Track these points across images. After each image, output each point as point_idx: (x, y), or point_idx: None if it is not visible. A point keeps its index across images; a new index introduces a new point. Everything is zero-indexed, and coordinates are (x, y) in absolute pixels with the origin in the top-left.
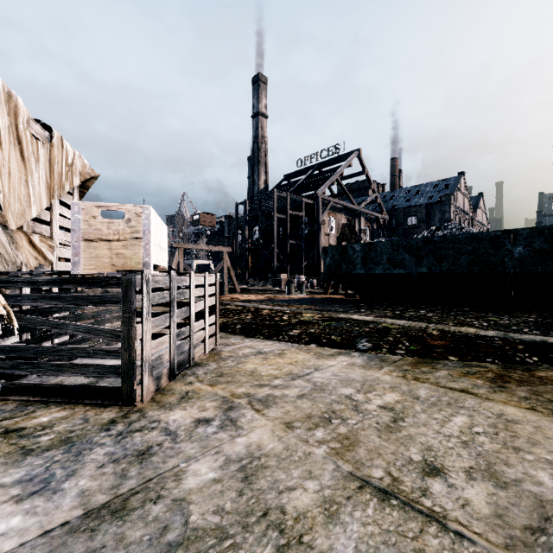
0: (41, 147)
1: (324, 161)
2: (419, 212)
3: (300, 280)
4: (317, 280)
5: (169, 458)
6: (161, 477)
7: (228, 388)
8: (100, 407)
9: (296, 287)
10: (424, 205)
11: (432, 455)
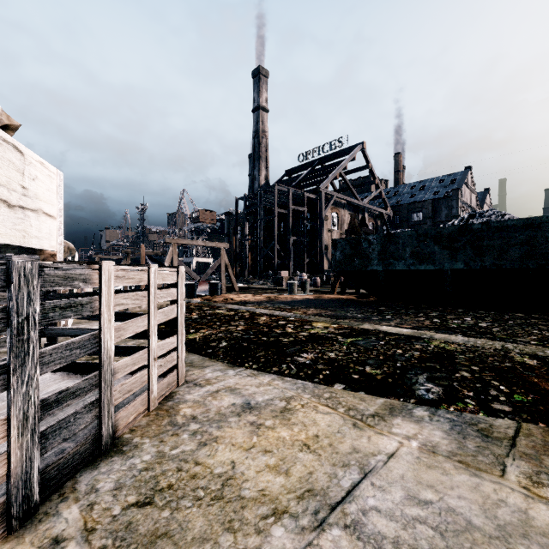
0: None
1: (326, 155)
2: (425, 207)
3: (302, 278)
4: (320, 278)
5: None
6: None
7: None
8: None
9: (298, 285)
10: (430, 200)
11: None
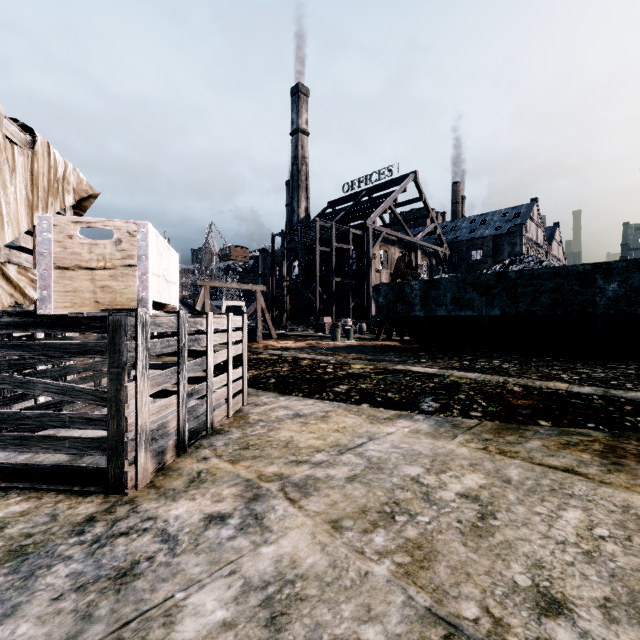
0: (18, 153)
1: (375, 185)
2: (485, 244)
3: (347, 324)
4: (367, 324)
5: (161, 582)
6: (143, 618)
7: (254, 466)
8: (78, 496)
9: (343, 332)
10: (491, 236)
11: (545, 577)
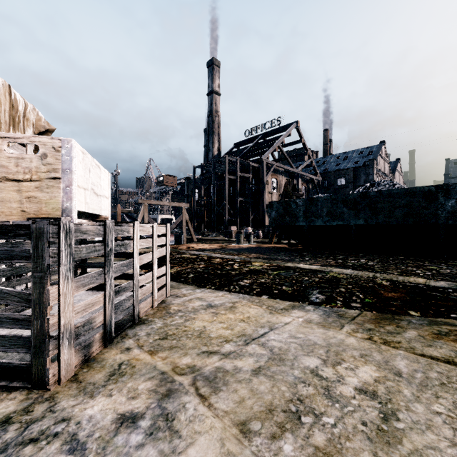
0: None
1: (268, 131)
2: (347, 174)
3: (248, 231)
4: (262, 231)
5: None
6: None
7: (170, 357)
8: (3, 391)
9: (245, 237)
10: (351, 168)
11: None
